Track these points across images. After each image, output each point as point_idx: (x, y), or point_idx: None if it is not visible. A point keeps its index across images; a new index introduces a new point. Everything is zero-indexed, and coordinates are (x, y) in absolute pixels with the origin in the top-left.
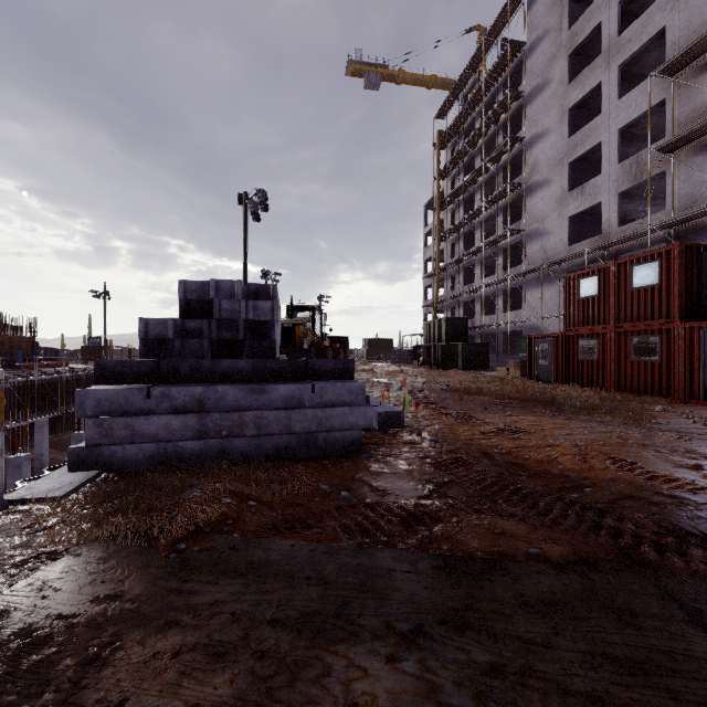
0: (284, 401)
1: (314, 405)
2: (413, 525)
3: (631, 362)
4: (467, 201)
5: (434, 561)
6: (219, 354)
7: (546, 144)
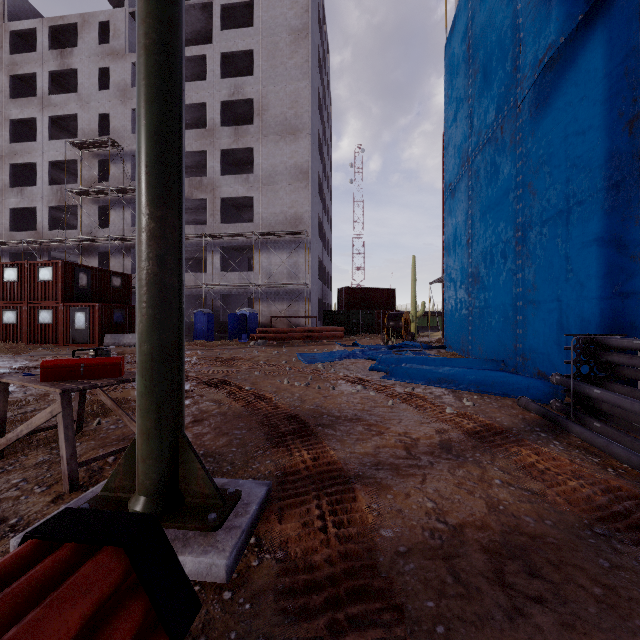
0: None
1: None
2: None
3: (38, 325)
4: None
5: None
6: None
7: None
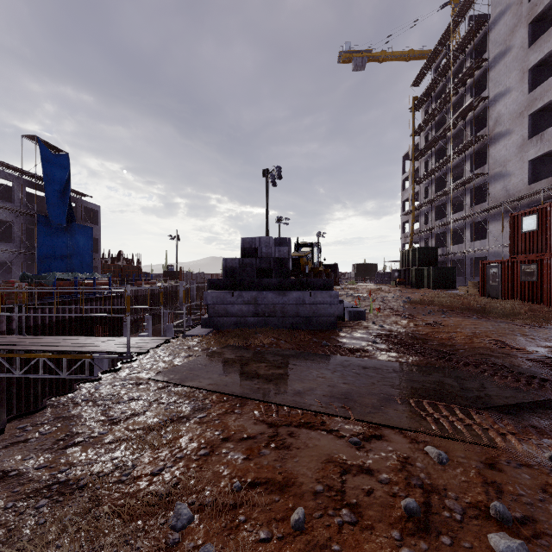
0: (295, 300)
1: (310, 303)
2: (354, 352)
3: None
4: (439, 151)
5: (357, 359)
6: (260, 276)
7: (508, 100)
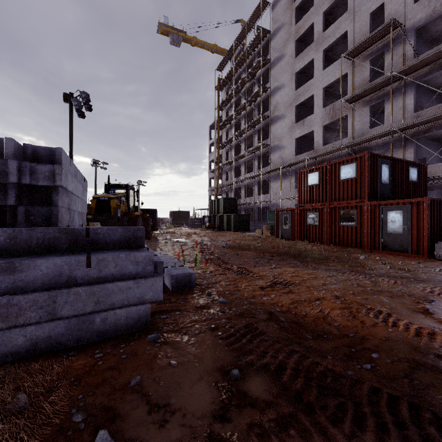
0: (46, 280)
1: (90, 282)
2: None
3: (339, 227)
4: (236, 125)
5: None
6: None
7: (283, 93)
